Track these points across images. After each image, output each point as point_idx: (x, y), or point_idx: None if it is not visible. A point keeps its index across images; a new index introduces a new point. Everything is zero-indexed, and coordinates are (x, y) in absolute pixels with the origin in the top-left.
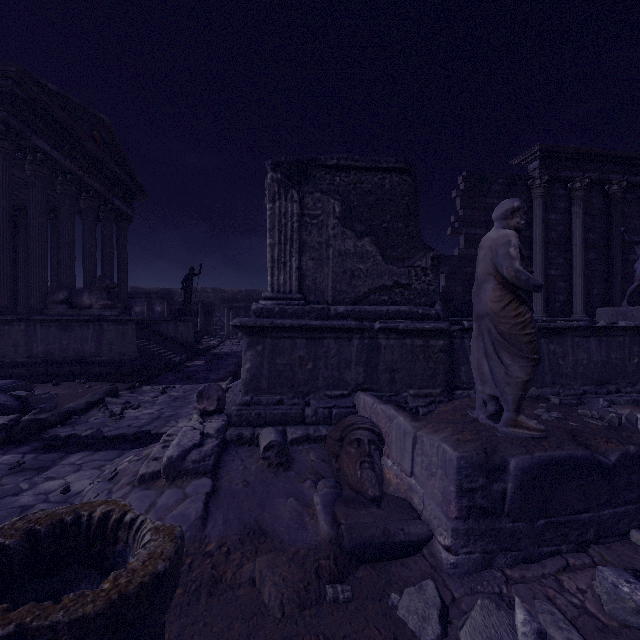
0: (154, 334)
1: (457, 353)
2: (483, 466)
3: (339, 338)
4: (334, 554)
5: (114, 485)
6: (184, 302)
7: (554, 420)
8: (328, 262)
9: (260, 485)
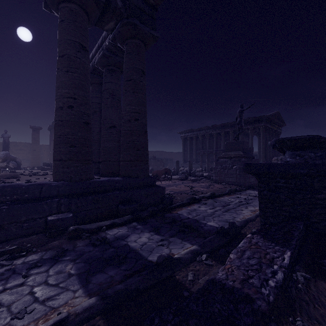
0: None
1: None
2: None
3: None
4: None
5: None
6: None
7: None
8: None
9: None
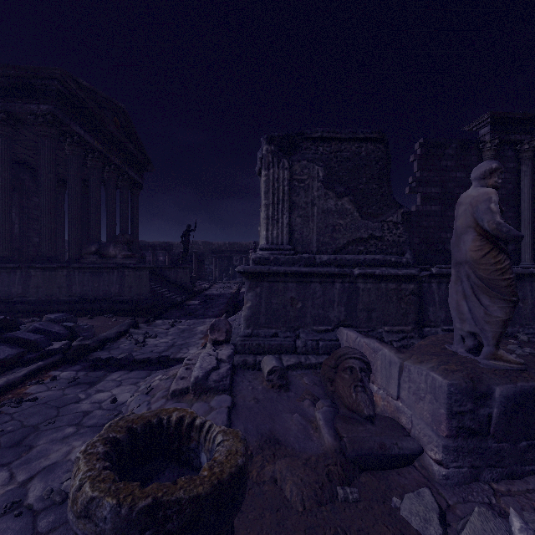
0: (160, 279)
1: (425, 295)
2: (471, 393)
3: (324, 282)
4: (340, 461)
5: (151, 398)
6: (183, 253)
7: (528, 355)
8: (313, 218)
9: (268, 402)
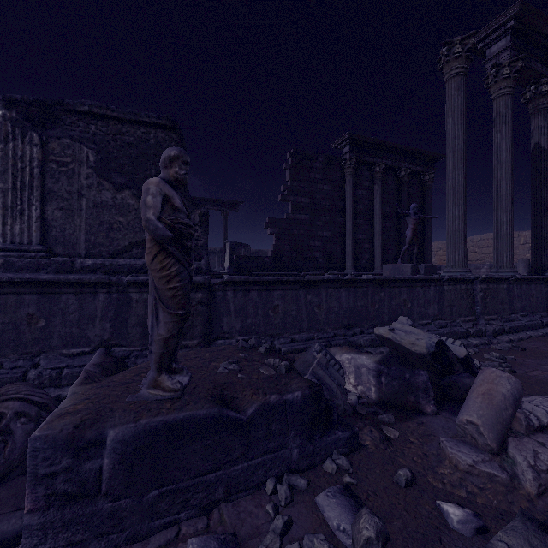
0: None
1: (220, 305)
2: (70, 444)
3: (81, 293)
4: None
5: None
6: None
7: (226, 373)
8: (81, 213)
9: None
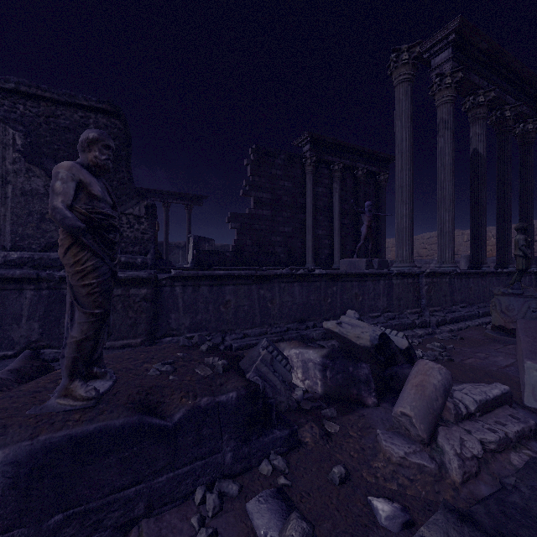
0: None
1: (167, 301)
2: None
3: (4, 290)
4: None
5: None
6: None
7: (157, 375)
8: (6, 201)
9: None
